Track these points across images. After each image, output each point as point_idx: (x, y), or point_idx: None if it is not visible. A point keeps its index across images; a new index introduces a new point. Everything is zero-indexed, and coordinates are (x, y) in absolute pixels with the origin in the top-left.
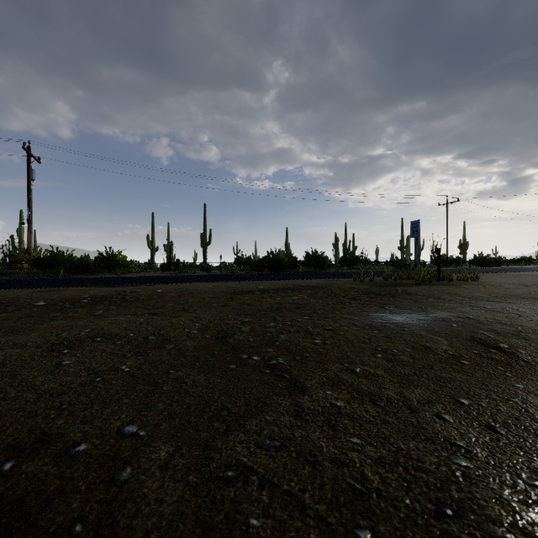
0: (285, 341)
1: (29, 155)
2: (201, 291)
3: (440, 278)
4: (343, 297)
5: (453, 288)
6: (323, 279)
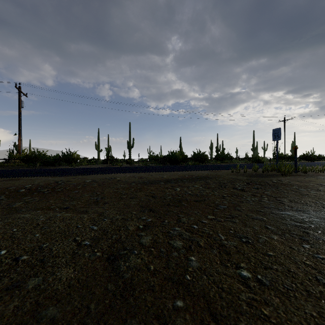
0: (198, 273)
1: (20, 92)
2: (118, 181)
3: (296, 170)
4: (232, 187)
5: (314, 179)
6: (208, 170)
